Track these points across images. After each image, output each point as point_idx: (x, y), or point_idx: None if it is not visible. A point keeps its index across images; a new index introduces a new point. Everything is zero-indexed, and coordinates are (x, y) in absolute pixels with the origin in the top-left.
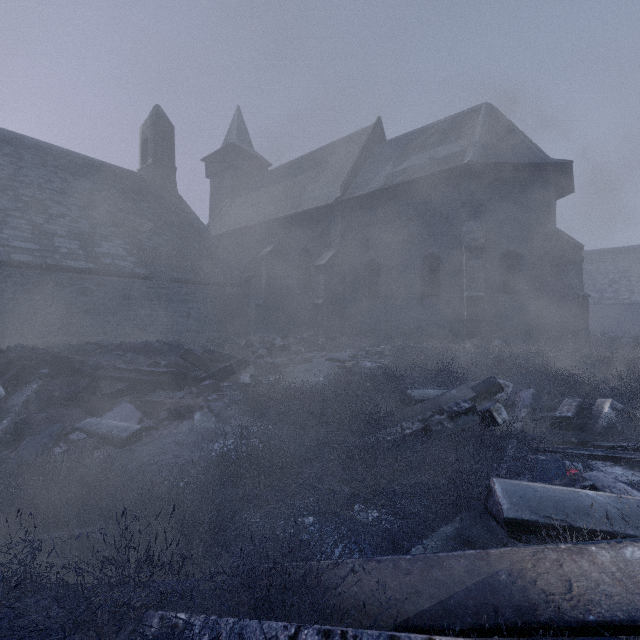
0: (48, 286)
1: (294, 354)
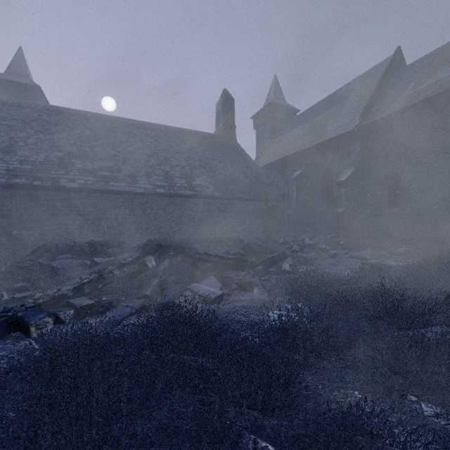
0: (171, 205)
1: (320, 251)
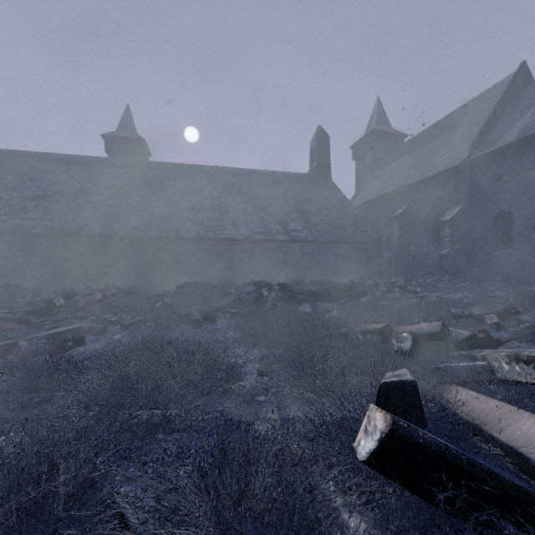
0: (268, 250)
1: (410, 292)
